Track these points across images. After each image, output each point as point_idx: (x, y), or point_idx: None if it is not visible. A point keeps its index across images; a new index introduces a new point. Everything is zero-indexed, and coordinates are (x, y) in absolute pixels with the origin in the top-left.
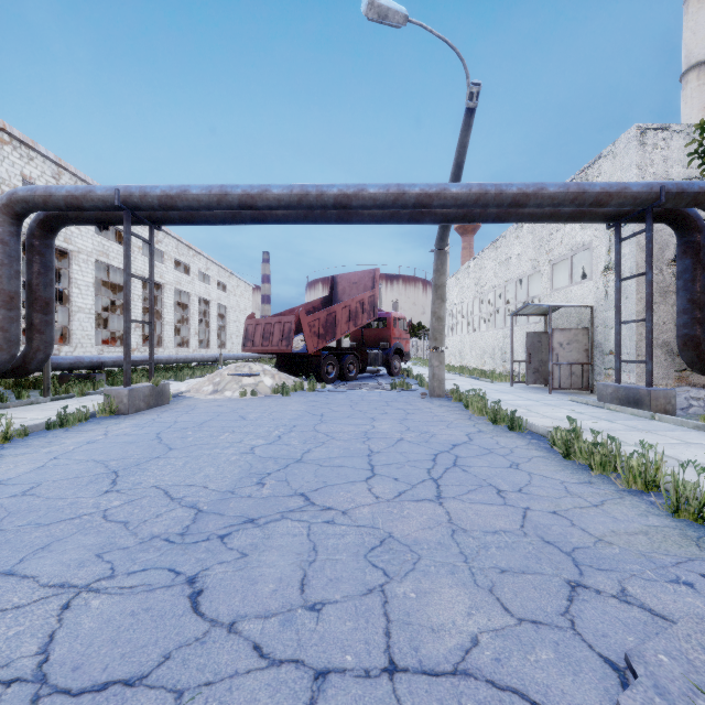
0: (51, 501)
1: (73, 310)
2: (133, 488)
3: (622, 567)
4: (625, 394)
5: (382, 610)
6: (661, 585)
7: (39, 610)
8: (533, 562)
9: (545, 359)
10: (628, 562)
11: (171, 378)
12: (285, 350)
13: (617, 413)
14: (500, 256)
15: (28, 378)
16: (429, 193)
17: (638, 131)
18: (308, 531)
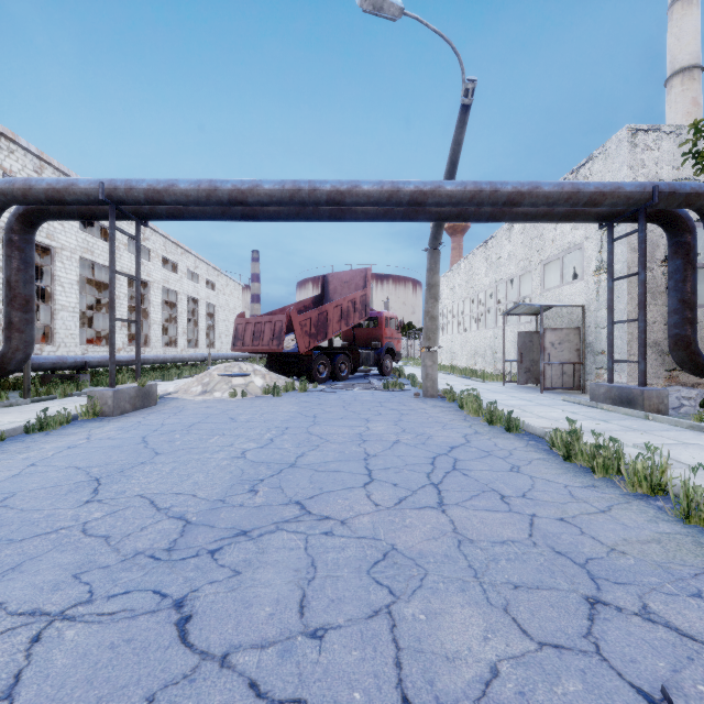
0: (25, 514)
1: (56, 308)
2: (116, 497)
3: (640, 580)
4: (618, 394)
5: (391, 636)
6: (683, 600)
7: (4, 644)
8: (547, 576)
9: (537, 359)
10: (645, 574)
11: (158, 378)
12: (276, 350)
13: (610, 413)
14: (491, 256)
15: (7, 379)
16: (423, 190)
17: (629, 132)
18: (306, 544)
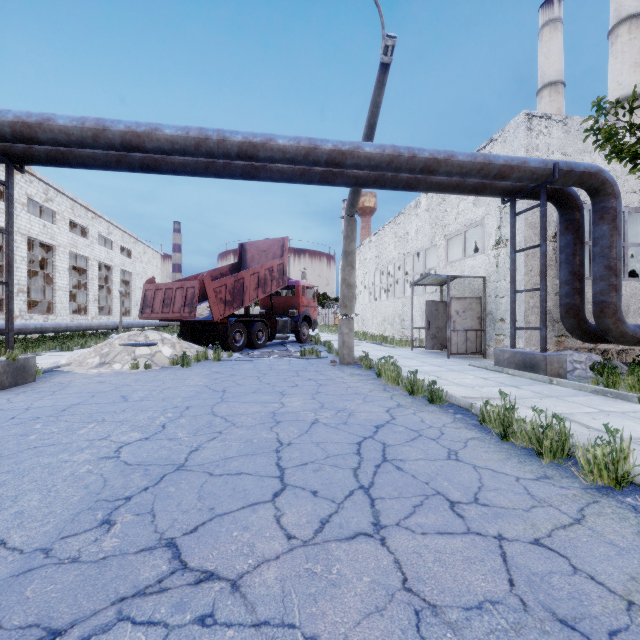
0: None
1: None
2: None
3: None
4: (521, 359)
5: None
6: None
7: None
8: None
9: (442, 326)
10: None
11: (56, 348)
12: (188, 317)
13: (517, 378)
14: (399, 231)
15: None
16: (342, 150)
17: (526, 117)
18: None
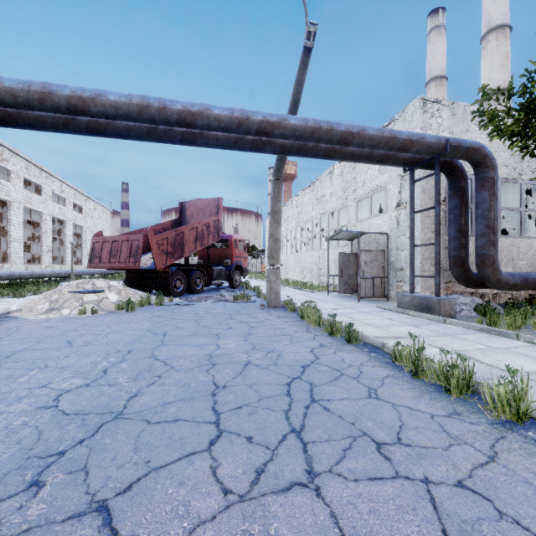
0: None
1: None
2: None
3: None
4: (419, 302)
5: None
6: None
7: None
8: None
9: (352, 274)
10: None
11: (9, 294)
12: (133, 267)
13: (416, 318)
14: (317, 194)
15: None
16: (270, 121)
17: (422, 101)
18: None
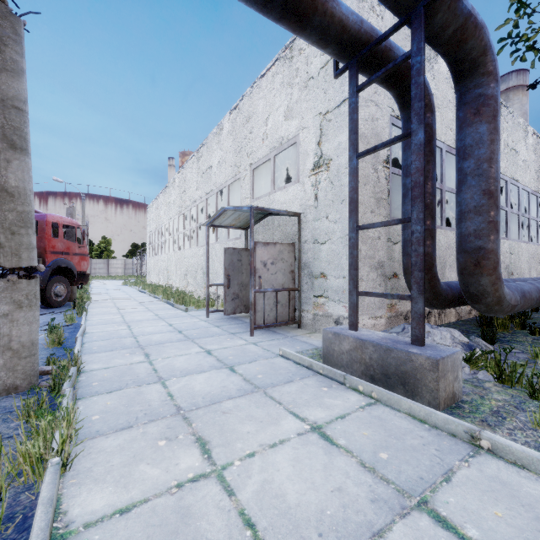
0: None
1: None
2: None
3: None
4: (378, 358)
5: None
6: None
7: None
8: None
9: (246, 282)
10: None
11: None
12: None
13: (383, 412)
14: (202, 165)
15: None
16: None
17: None
18: None
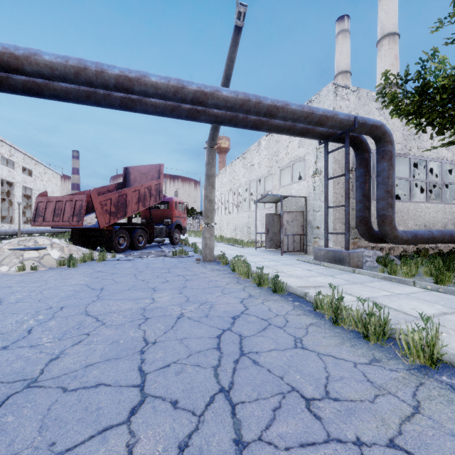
0: None
1: None
2: None
3: None
4: (333, 255)
5: None
6: None
7: None
8: None
9: (276, 232)
10: None
11: None
12: (76, 225)
13: (330, 269)
14: (246, 163)
15: None
16: (204, 91)
17: (334, 86)
18: None
